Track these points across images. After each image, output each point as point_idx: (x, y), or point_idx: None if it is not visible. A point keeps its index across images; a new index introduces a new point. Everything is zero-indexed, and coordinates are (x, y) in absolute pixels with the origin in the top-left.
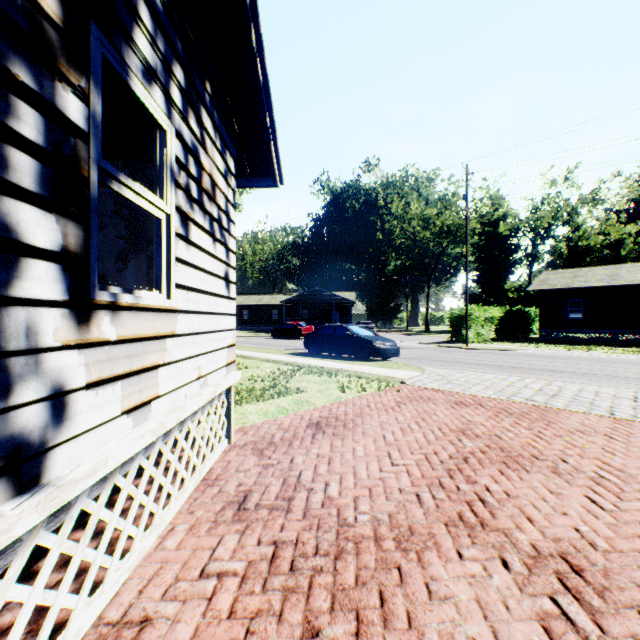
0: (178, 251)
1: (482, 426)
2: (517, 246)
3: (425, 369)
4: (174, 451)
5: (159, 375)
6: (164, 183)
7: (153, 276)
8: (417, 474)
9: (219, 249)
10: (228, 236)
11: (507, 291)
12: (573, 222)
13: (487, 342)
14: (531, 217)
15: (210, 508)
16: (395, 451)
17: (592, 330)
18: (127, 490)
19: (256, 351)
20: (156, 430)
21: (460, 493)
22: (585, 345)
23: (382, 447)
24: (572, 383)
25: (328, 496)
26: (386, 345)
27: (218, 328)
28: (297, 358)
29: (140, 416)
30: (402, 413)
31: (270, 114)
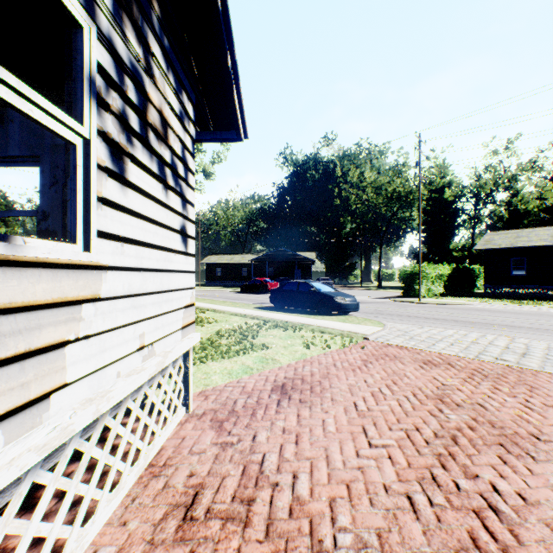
0: (104, 190)
1: (460, 392)
2: (461, 210)
3: (385, 324)
4: (125, 422)
5: (66, 355)
6: (79, 96)
7: (68, 221)
8: (402, 461)
9: (172, 198)
10: (185, 185)
11: (452, 251)
12: (512, 188)
13: (437, 297)
14: (474, 184)
15: (148, 516)
16: (370, 425)
17: (535, 286)
18: (2, 533)
19: (226, 305)
20: (47, 443)
21: (462, 495)
22: (530, 300)
23: (355, 419)
24: (536, 340)
25: (297, 497)
26: (346, 300)
27: (170, 287)
28: (263, 312)
29: (22, 422)
30: (370, 374)
31: (231, 53)
